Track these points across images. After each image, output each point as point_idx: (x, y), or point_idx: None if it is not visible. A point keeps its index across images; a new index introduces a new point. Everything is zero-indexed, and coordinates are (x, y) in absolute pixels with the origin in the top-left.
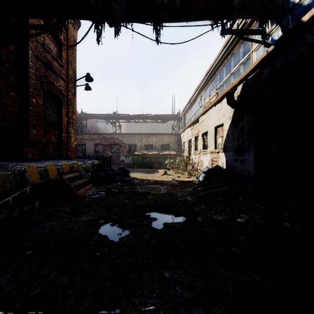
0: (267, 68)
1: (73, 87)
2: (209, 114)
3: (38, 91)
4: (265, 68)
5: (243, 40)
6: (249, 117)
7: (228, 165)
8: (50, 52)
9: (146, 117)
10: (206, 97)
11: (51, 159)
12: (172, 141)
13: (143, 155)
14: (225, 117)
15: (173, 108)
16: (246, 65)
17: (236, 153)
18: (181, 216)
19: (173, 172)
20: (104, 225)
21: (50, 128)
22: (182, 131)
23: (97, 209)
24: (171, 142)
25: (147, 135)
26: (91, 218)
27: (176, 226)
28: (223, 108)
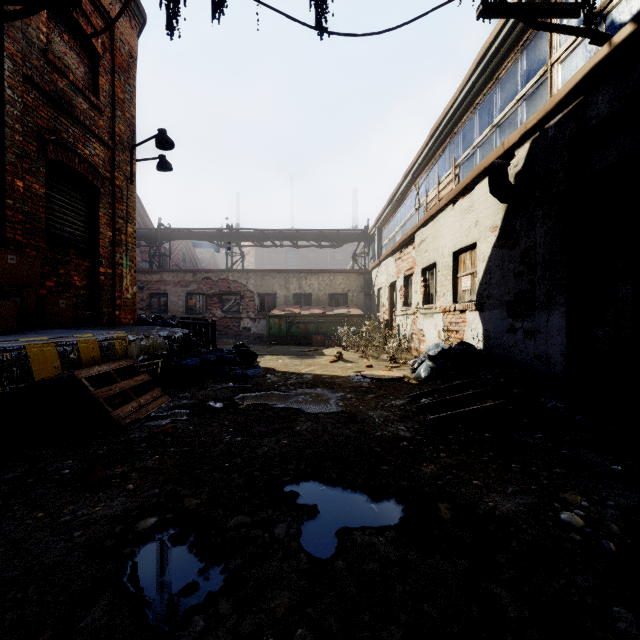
0: (608, 90)
1: (129, 161)
2: (439, 222)
3: (30, 161)
4: (600, 92)
5: (525, 42)
6: (550, 221)
7: (491, 342)
8: (66, 72)
9: (298, 234)
10: (430, 187)
11: (65, 328)
12: (353, 287)
13: (292, 317)
14: (481, 226)
15: (355, 219)
16: (534, 102)
17: (513, 314)
18: (389, 497)
19: (357, 355)
20: (152, 539)
21: (67, 253)
22: (375, 265)
23: (152, 470)
24: (351, 288)
25: (300, 274)
26: (123, 505)
27: (380, 550)
28: (477, 207)
